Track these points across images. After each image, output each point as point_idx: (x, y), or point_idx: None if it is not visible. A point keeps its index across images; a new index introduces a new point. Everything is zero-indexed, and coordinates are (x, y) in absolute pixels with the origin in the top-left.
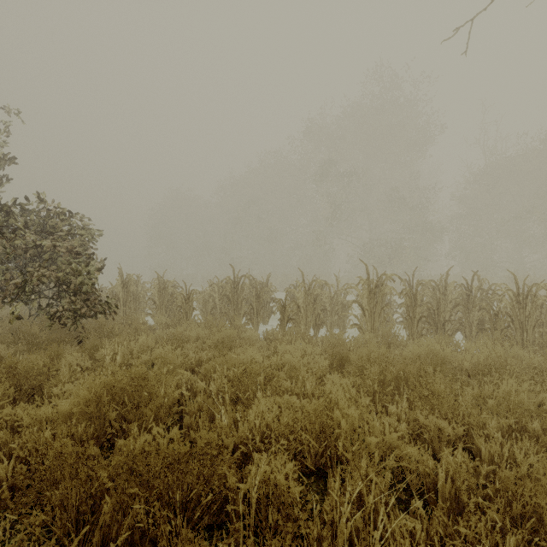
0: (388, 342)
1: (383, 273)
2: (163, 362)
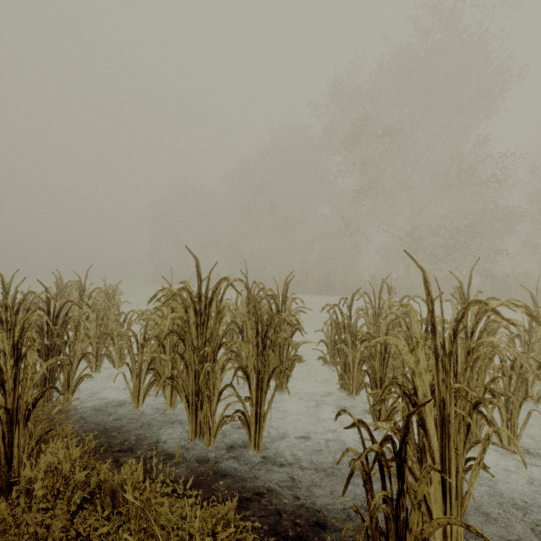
0: None
1: None
2: None
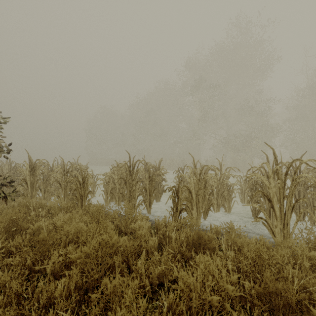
0: (315, 248)
1: (296, 159)
2: (1, 294)
